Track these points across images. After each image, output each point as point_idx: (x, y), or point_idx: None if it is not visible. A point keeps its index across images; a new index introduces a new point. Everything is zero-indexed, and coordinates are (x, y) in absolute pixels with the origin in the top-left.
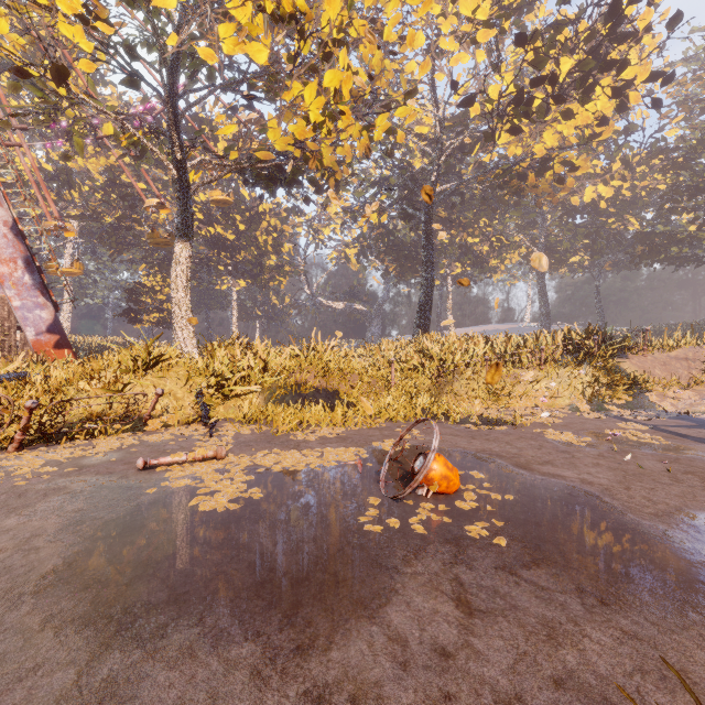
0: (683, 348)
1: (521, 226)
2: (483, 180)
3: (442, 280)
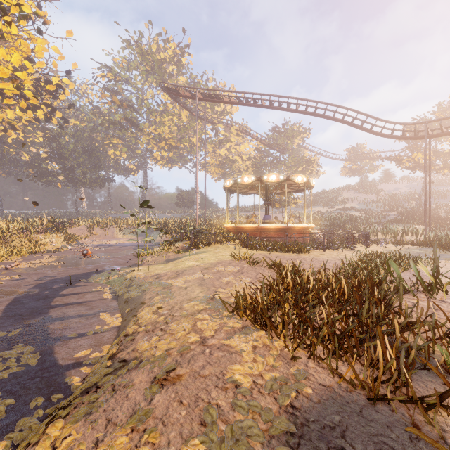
0: (80, 226)
1: None
2: None
3: None
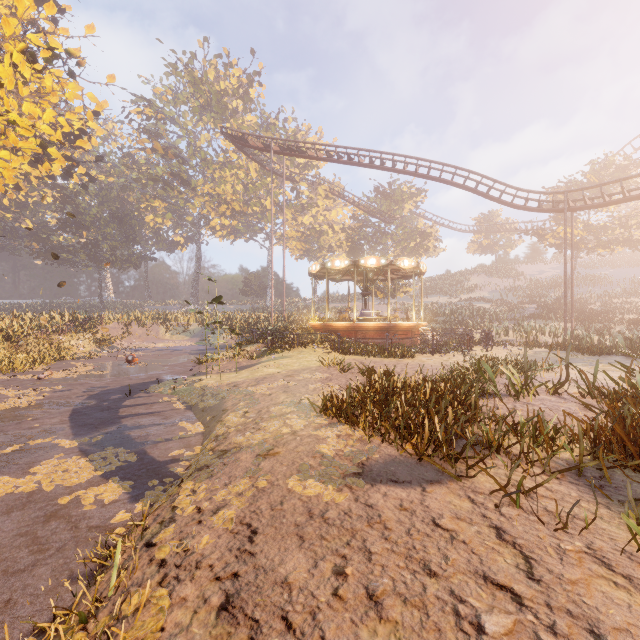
0: (113, 323)
1: None
2: None
3: None
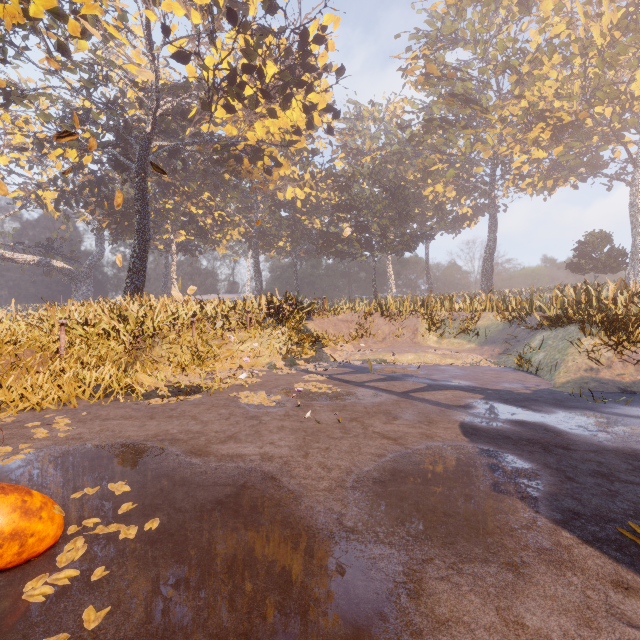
0: (346, 313)
1: (241, 208)
2: (203, 150)
3: (166, 245)
